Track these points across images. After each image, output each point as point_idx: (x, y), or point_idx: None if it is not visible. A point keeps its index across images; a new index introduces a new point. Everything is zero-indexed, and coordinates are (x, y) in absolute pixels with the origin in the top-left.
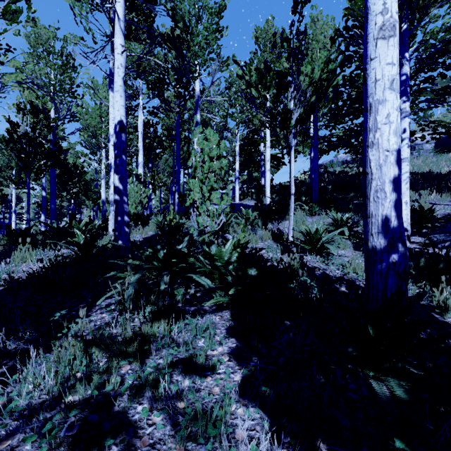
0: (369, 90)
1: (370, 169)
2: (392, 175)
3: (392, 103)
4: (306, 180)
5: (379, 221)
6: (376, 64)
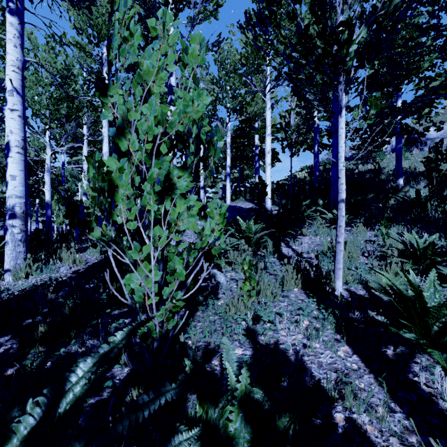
0: None
1: None
2: None
3: None
4: (306, 178)
5: None
6: None
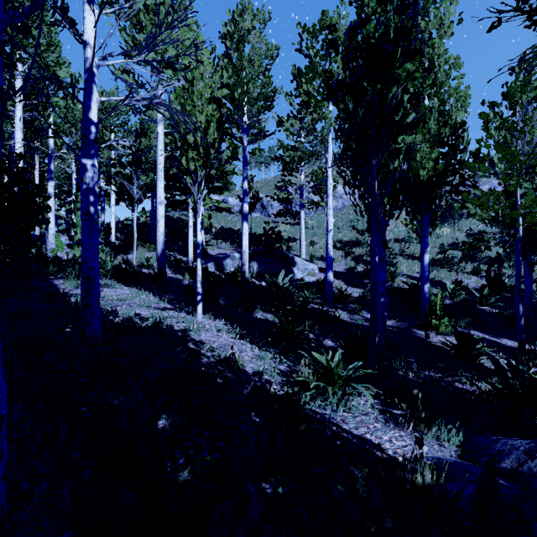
0: (157, 216)
1: (157, 237)
2: (162, 239)
3: (162, 221)
4: (149, 221)
5: (159, 250)
6: (159, 210)
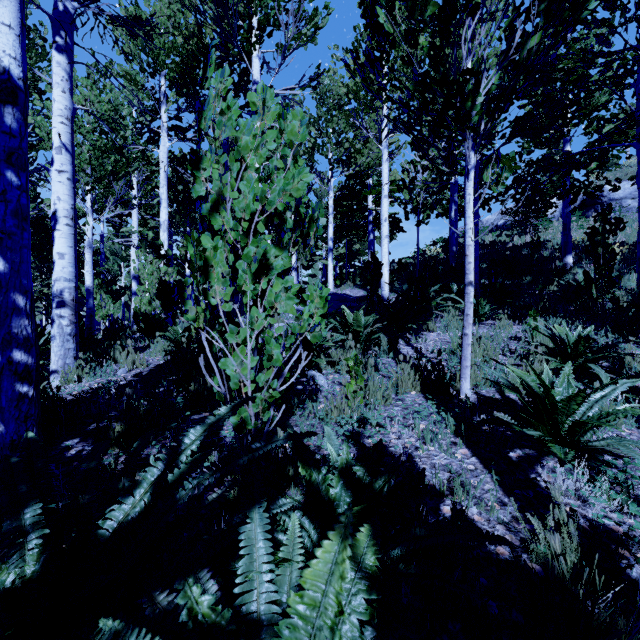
0: None
1: None
2: None
3: None
4: (440, 254)
5: None
6: None
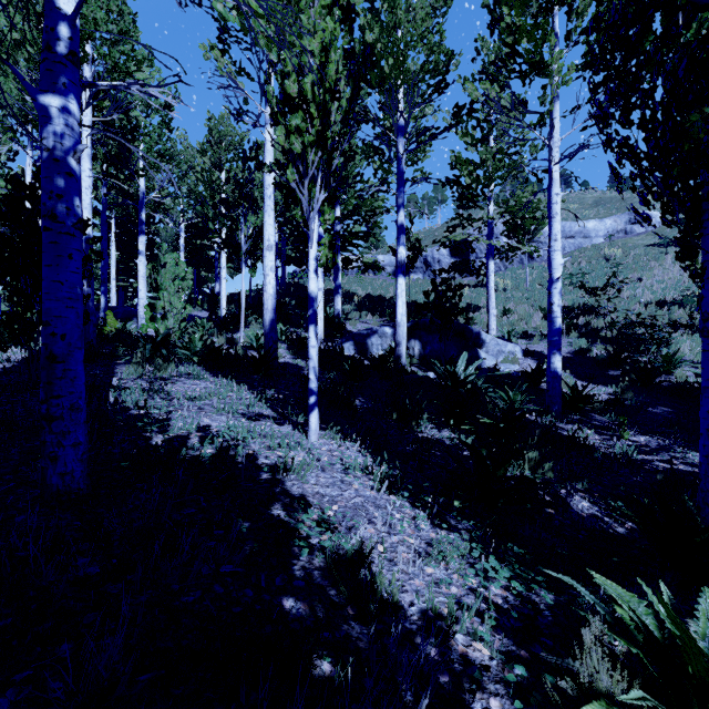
0: (264, 269)
1: (264, 301)
2: (271, 304)
3: (272, 276)
4: None
5: (267, 321)
6: (266, 260)
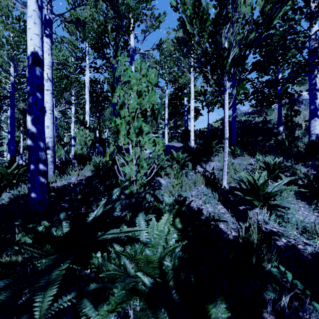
0: None
1: None
2: None
3: None
4: (219, 126)
5: None
6: None
